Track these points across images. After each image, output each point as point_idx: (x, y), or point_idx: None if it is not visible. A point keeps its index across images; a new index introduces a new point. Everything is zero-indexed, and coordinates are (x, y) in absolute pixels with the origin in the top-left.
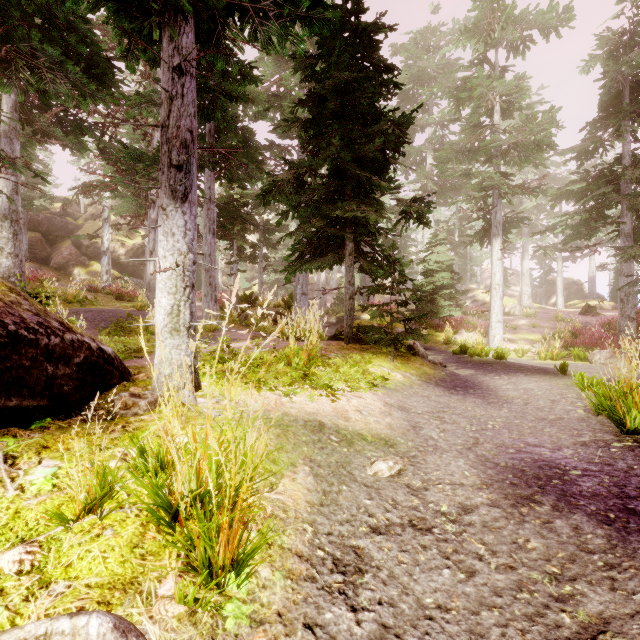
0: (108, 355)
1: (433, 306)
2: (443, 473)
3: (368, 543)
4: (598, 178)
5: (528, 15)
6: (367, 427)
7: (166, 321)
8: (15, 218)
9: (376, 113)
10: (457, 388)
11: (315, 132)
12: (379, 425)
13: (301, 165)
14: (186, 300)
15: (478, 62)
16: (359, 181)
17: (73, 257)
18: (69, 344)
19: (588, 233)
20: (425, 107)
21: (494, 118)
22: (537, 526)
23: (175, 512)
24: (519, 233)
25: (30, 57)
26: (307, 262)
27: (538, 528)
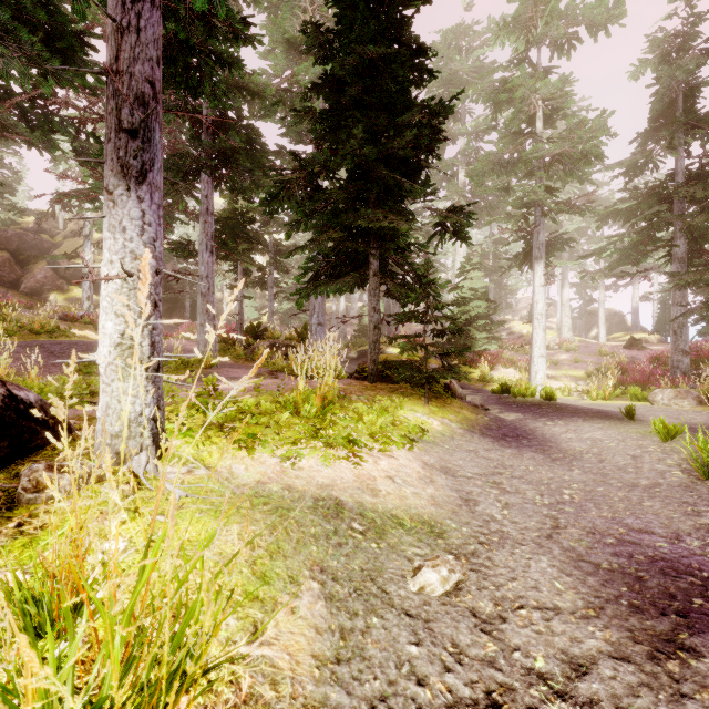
0: (27, 405)
1: (467, 339)
2: (523, 585)
3: None
4: (649, 196)
5: (575, 9)
6: (403, 504)
7: (113, 355)
8: None
9: (406, 104)
10: (507, 438)
11: (332, 125)
12: (419, 500)
13: (314, 160)
14: (144, 325)
15: (518, 62)
16: (386, 186)
17: (49, 280)
18: None
19: (636, 258)
20: (457, 116)
21: (536, 126)
22: (708, 707)
23: None
24: (558, 259)
25: None
26: (322, 283)
27: None
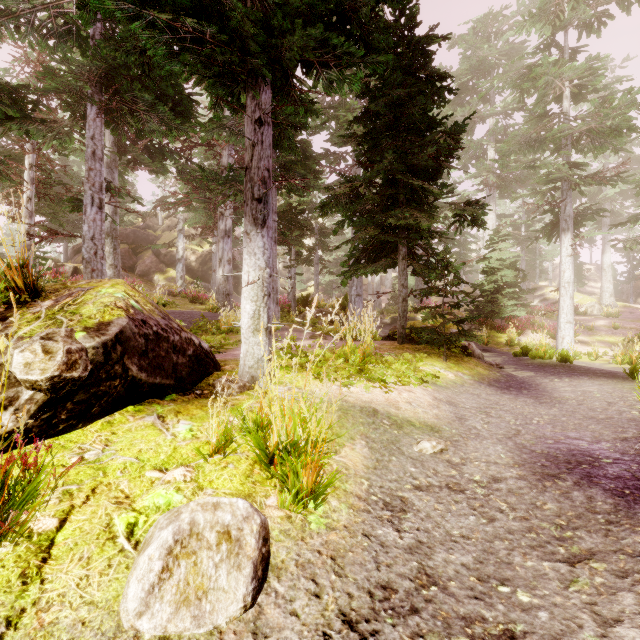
0: (206, 350)
1: (494, 306)
2: (481, 454)
3: (411, 495)
4: None
5: None
6: (415, 416)
7: (250, 323)
8: (115, 235)
9: (429, 121)
10: (511, 388)
11: (369, 145)
12: (427, 415)
13: (356, 179)
14: (264, 306)
15: (544, 46)
16: (412, 188)
17: (153, 265)
18: (184, 340)
19: None
20: (486, 97)
21: (563, 104)
22: (556, 495)
23: (272, 457)
24: (599, 224)
25: (132, 104)
26: (362, 267)
27: (556, 496)
